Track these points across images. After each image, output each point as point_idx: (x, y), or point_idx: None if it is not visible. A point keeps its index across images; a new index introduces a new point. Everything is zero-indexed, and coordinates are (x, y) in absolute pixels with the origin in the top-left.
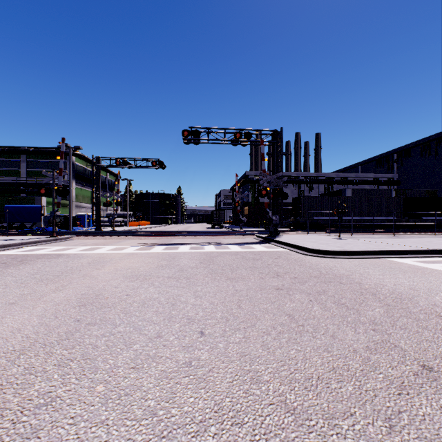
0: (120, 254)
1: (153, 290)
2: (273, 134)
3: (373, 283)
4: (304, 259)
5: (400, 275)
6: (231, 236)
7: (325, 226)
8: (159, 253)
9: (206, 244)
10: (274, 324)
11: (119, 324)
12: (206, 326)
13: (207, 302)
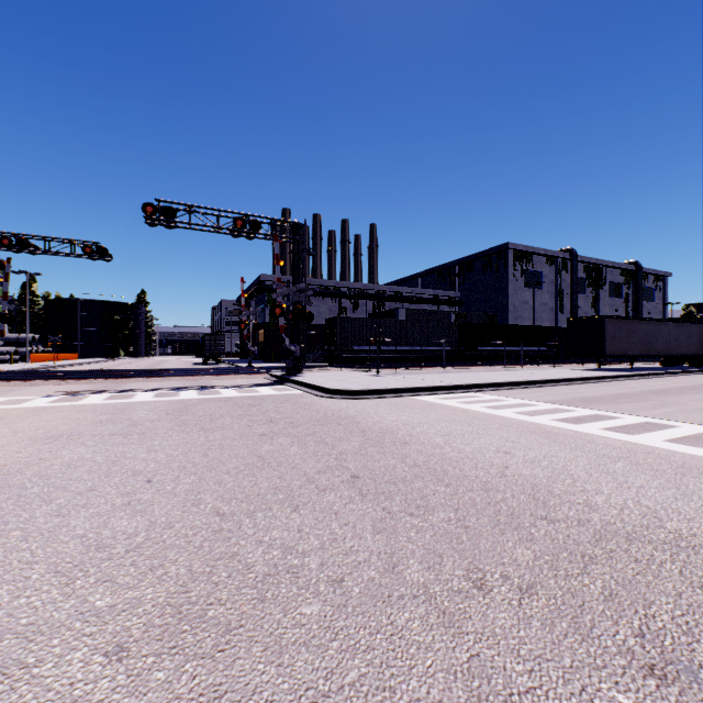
0: (18, 410)
1: (85, 450)
2: (294, 227)
3: (373, 421)
4: (317, 402)
5: (407, 412)
6: (230, 376)
7: (372, 360)
8: (98, 404)
9: (184, 388)
10: (239, 465)
11: (31, 487)
12: (156, 475)
13: (164, 455)
